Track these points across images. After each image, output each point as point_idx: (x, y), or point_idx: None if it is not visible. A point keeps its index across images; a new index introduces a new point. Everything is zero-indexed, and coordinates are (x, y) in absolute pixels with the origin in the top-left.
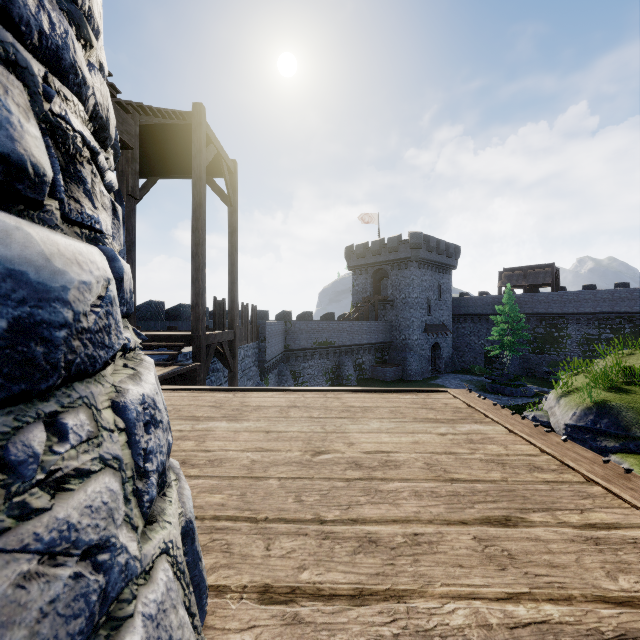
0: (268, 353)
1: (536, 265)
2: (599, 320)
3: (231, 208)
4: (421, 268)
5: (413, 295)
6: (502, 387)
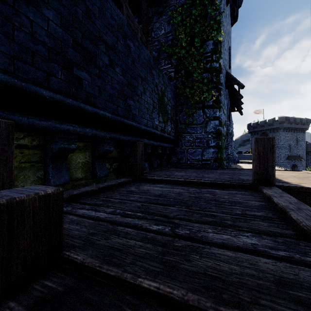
0: None
1: None
2: None
3: None
4: (285, 131)
5: (280, 143)
6: None
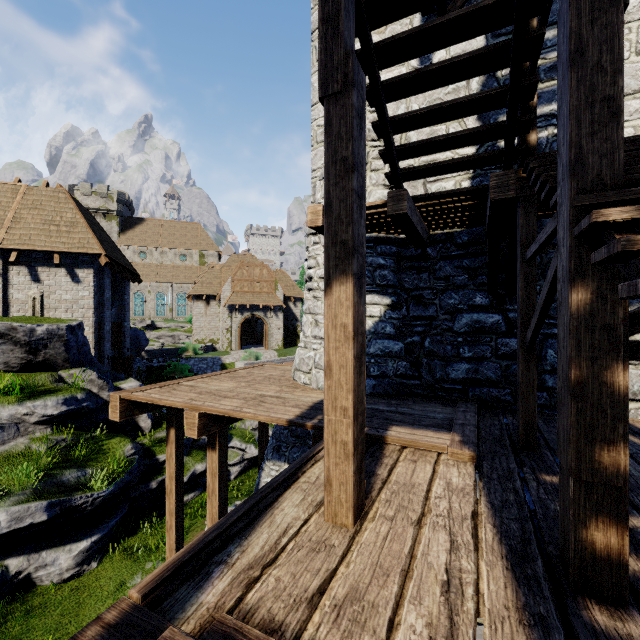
0: None
1: None
2: None
3: None
4: None
5: None
6: None
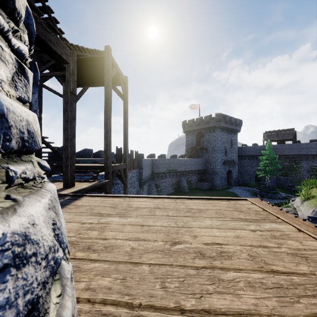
0: (143, 175)
1: (283, 129)
2: None
3: (124, 101)
4: (221, 131)
5: (217, 145)
6: (266, 193)
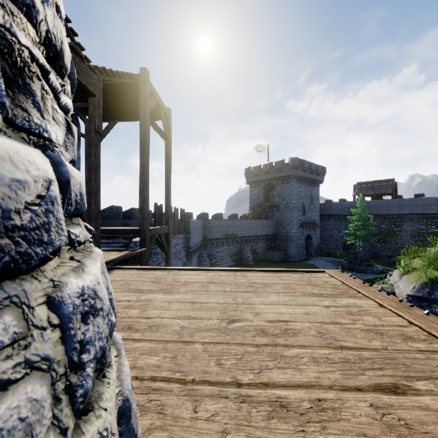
0: (192, 242)
1: (380, 180)
2: (427, 219)
3: (167, 141)
4: (298, 183)
5: (292, 201)
6: (356, 266)
